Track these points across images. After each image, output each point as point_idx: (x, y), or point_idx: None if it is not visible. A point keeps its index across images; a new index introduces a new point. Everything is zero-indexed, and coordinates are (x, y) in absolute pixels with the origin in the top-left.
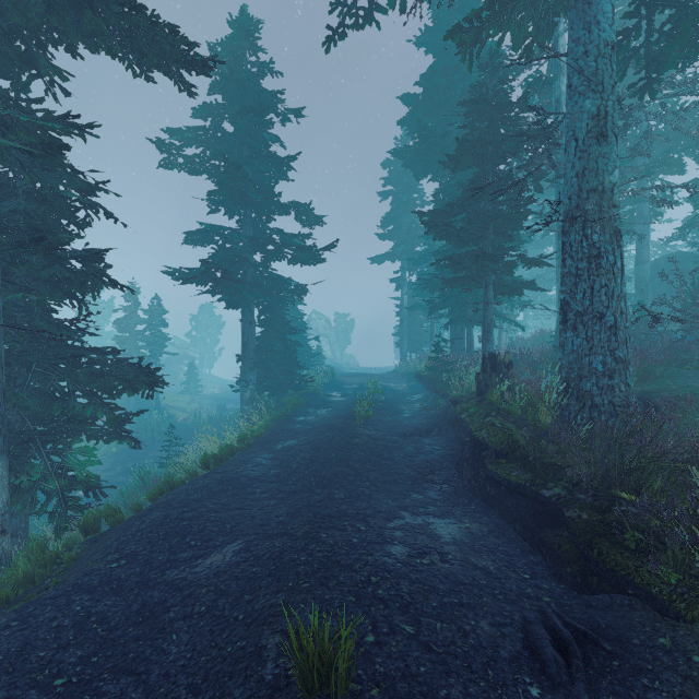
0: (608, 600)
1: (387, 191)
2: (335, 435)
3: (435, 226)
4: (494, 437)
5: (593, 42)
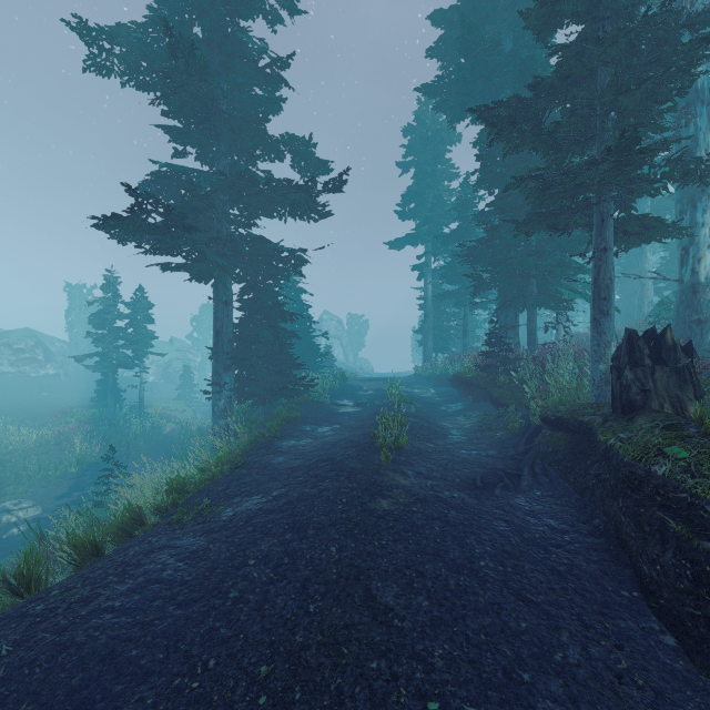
0: None
1: (408, 161)
2: (340, 488)
3: (510, 123)
4: None
5: None
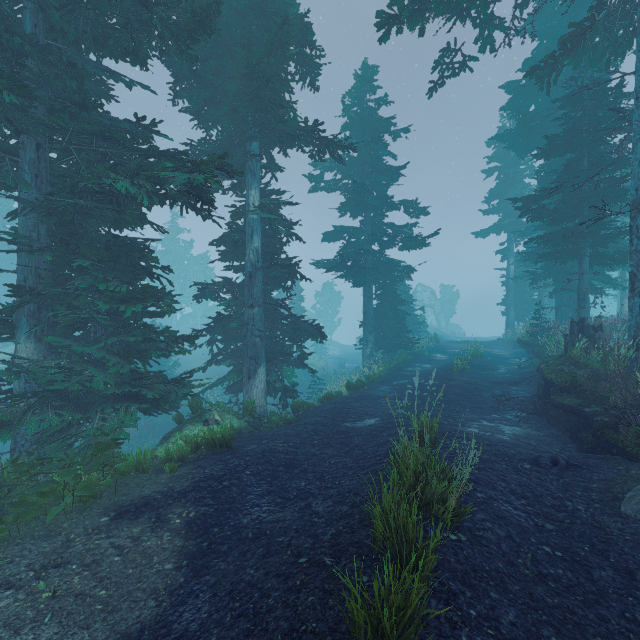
0: (602, 457)
1: (491, 168)
2: (436, 378)
3: (527, 210)
4: (560, 378)
5: None
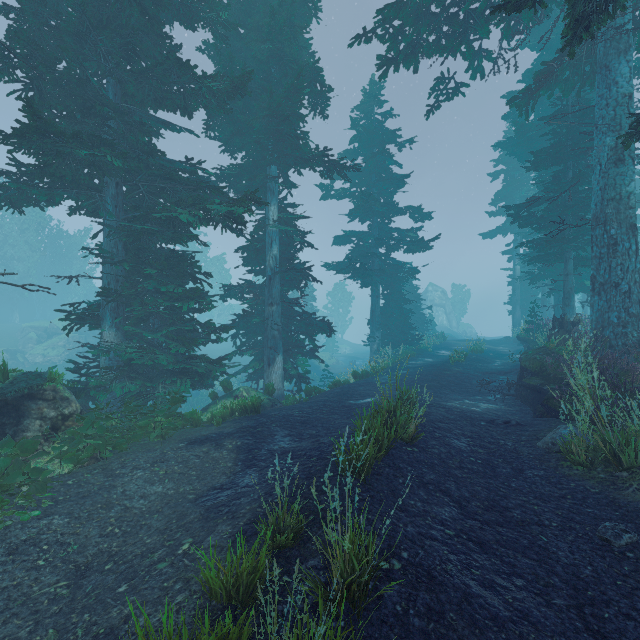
0: (546, 419)
1: (497, 171)
2: (433, 369)
3: (518, 217)
4: (532, 365)
5: (612, 97)
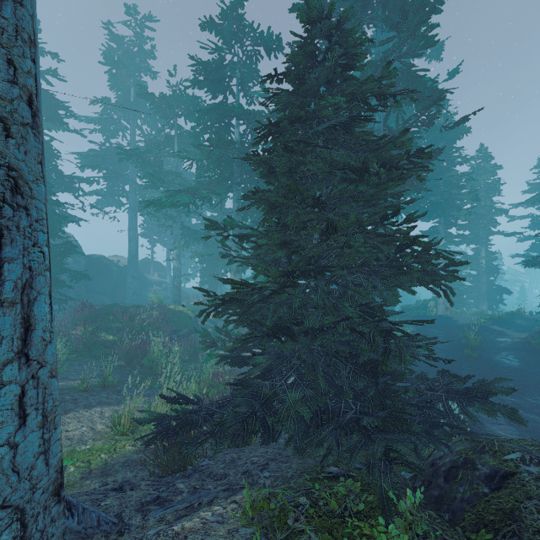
0: None
1: None
2: None
3: None
4: None
5: None
